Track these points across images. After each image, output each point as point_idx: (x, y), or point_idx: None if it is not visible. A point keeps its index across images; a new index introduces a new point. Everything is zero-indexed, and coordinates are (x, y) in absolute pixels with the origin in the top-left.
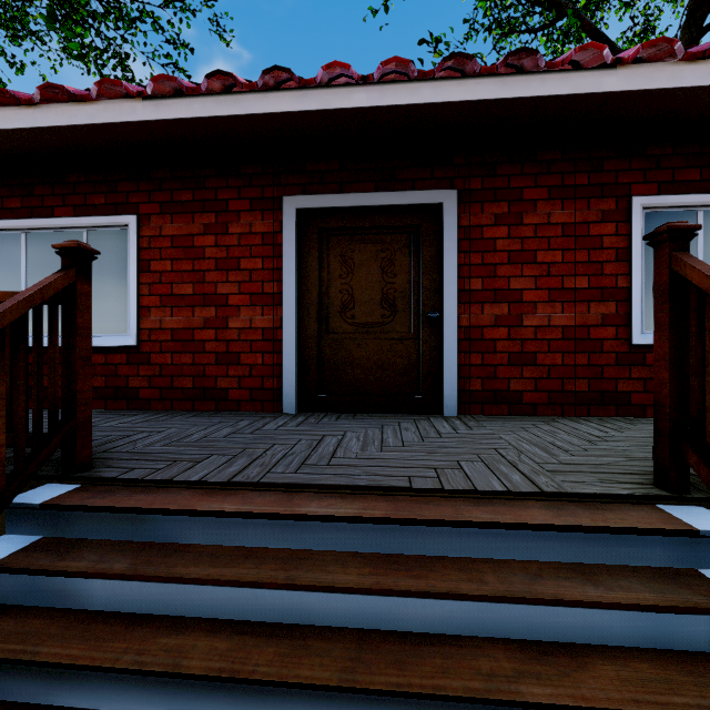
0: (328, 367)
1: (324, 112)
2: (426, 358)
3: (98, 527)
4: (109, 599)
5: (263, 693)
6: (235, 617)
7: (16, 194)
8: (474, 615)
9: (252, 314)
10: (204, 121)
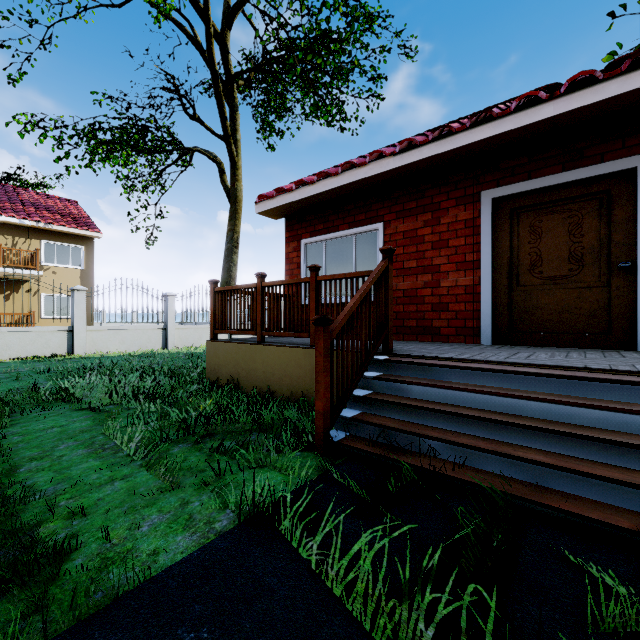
0: (518, 312)
1: (516, 129)
2: (616, 302)
3: (407, 371)
4: (420, 394)
5: (499, 427)
6: (479, 407)
7: (320, 222)
8: (624, 421)
9: (457, 276)
10: (429, 158)
